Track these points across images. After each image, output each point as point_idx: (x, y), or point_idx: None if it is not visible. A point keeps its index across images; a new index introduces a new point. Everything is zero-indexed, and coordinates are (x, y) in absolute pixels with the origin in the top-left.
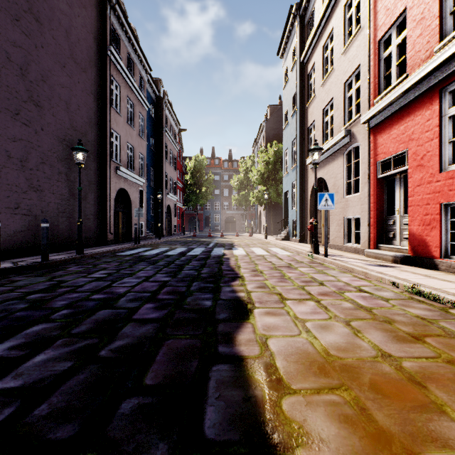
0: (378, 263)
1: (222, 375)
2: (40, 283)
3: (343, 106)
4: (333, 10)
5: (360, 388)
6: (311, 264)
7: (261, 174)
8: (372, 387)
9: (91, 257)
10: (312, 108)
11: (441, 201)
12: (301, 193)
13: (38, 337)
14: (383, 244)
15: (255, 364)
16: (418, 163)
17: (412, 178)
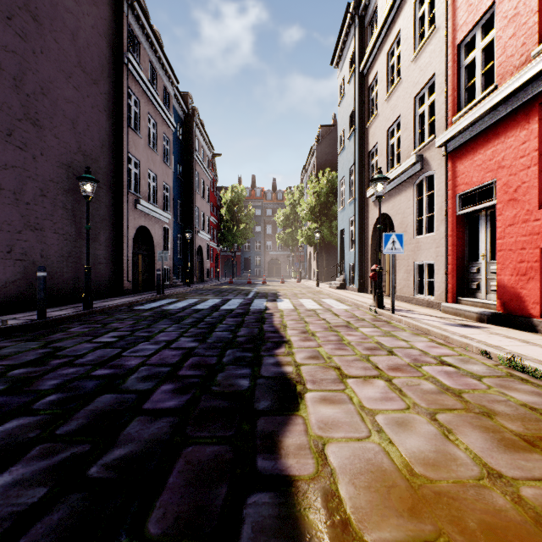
0: (459, 322)
1: (262, 513)
2: (30, 351)
3: (413, 125)
4: (400, 8)
5: (467, 540)
6: (374, 322)
7: (311, 208)
8: (485, 537)
9: (101, 313)
10: (374, 128)
11: (540, 245)
12: (360, 232)
13: (8, 441)
14: (464, 296)
15: (309, 492)
16: (510, 196)
17: (503, 215)
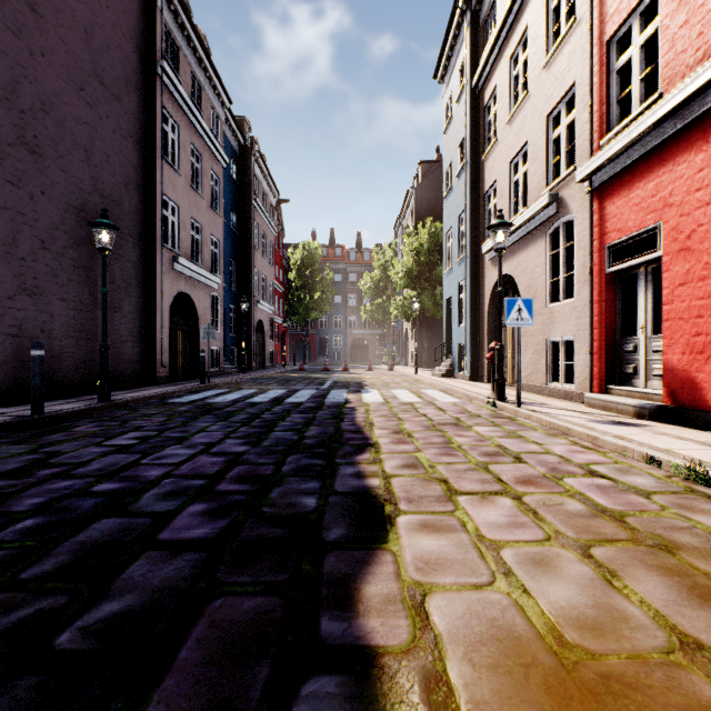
0: (610, 418)
1: None
2: (12, 457)
3: (545, 154)
4: None
5: None
6: (493, 419)
7: (408, 271)
8: None
9: (123, 407)
10: (492, 161)
11: None
12: (473, 301)
13: None
14: (615, 384)
15: (401, 674)
16: (681, 245)
17: (670, 271)
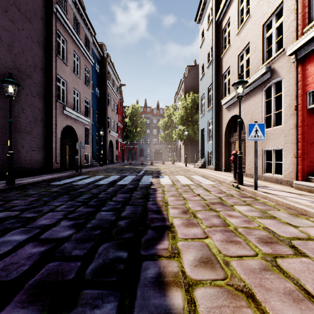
0: None
1: None
2: None
3: (261, 46)
4: None
5: None
6: (243, 198)
7: (181, 117)
8: None
9: (20, 188)
10: (227, 57)
11: None
12: (216, 129)
13: None
14: (313, 176)
15: None
16: None
17: None
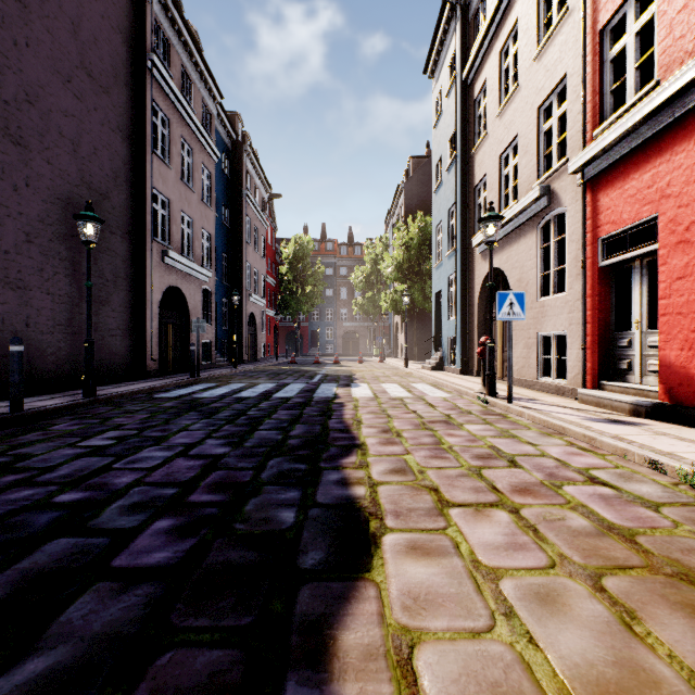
0: (605, 416)
1: None
2: None
3: (536, 147)
4: None
5: None
6: (485, 416)
7: (398, 264)
8: None
9: (107, 402)
10: (481, 155)
11: None
12: (463, 294)
13: None
14: (609, 380)
15: None
16: (679, 237)
17: (668, 264)
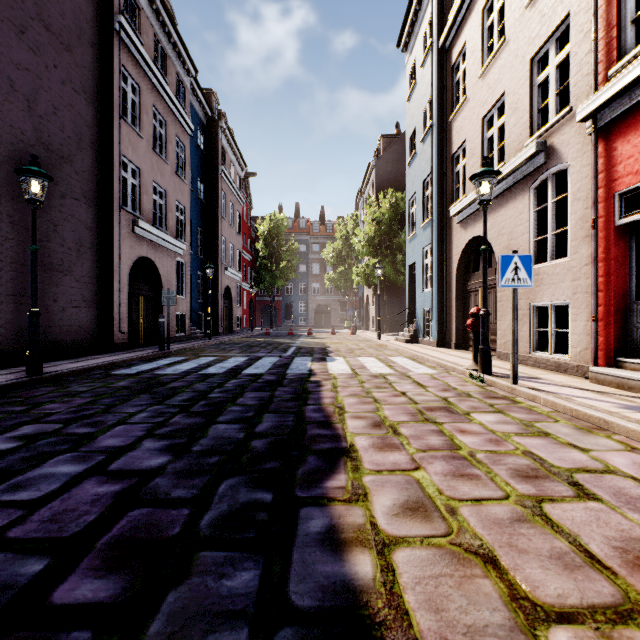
0: None
1: None
2: None
3: (529, 101)
4: None
5: None
6: (489, 400)
7: (369, 239)
8: None
9: (54, 381)
10: (461, 120)
11: None
12: (439, 265)
13: None
14: (627, 356)
15: None
16: None
17: None
